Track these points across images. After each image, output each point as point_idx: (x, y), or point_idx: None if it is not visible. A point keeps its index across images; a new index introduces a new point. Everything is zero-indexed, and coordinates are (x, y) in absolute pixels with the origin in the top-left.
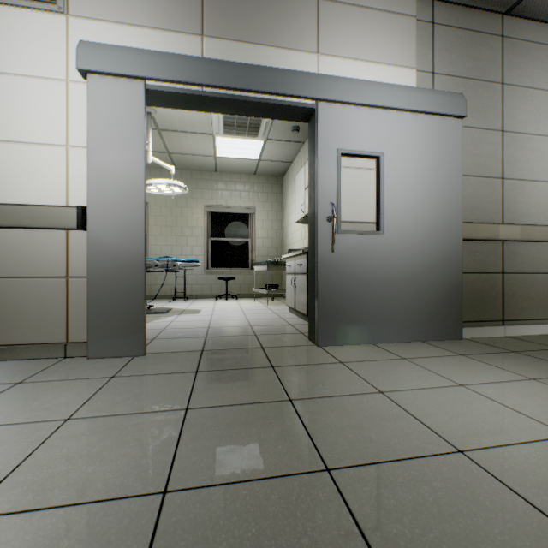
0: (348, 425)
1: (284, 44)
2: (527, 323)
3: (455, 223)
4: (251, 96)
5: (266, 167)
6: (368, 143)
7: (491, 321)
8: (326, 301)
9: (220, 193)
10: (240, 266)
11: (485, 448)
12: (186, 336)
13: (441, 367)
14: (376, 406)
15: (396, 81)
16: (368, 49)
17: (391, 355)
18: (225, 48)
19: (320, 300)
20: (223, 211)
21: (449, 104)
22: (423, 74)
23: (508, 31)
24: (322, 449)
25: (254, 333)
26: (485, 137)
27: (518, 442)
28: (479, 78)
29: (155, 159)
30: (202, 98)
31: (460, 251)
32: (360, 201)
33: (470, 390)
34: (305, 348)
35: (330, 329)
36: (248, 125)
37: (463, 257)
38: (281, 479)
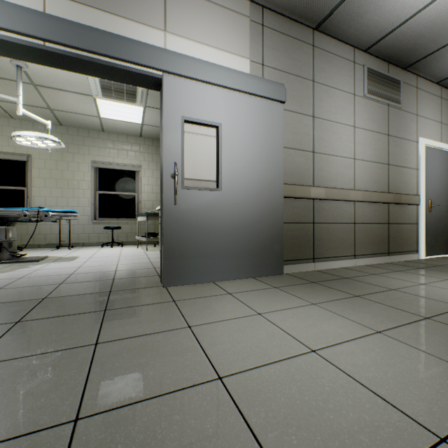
0: (136, 364)
1: (133, 17)
2: (330, 260)
3: (278, 184)
4: (99, 58)
5: (150, 131)
6: (209, 114)
7: (306, 259)
8: (171, 247)
9: (107, 151)
10: (127, 217)
11: (242, 371)
12: (39, 284)
13: (253, 299)
14: (175, 341)
15: (234, 67)
16: (210, 36)
17: (221, 291)
18: (71, 8)
19: (166, 246)
20: (111, 167)
21: (273, 90)
22: (255, 65)
23: (317, 42)
24: (88, 395)
25: (114, 277)
26: (302, 120)
27: (272, 361)
28: (297, 74)
29: (27, 112)
30: (44, 52)
31: (282, 206)
32: (204, 162)
33: (264, 317)
34: (150, 290)
35: (175, 271)
36: (125, 91)
37: (286, 210)
38: (11, 441)
